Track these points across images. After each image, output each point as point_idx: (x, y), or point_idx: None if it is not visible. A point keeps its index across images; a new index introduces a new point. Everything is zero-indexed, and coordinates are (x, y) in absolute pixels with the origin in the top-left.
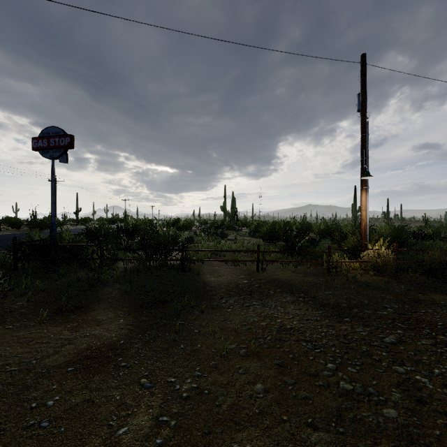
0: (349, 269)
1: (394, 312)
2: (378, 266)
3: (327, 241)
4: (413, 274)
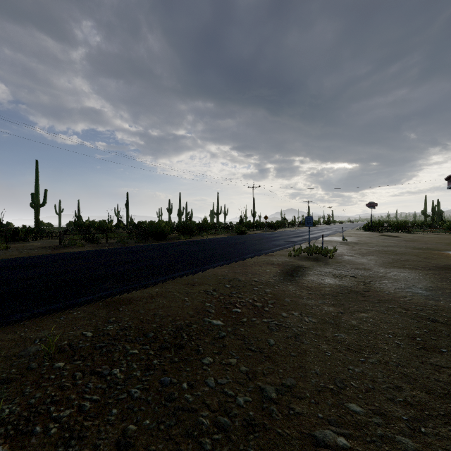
0: None
1: None
2: None
3: None
4: None
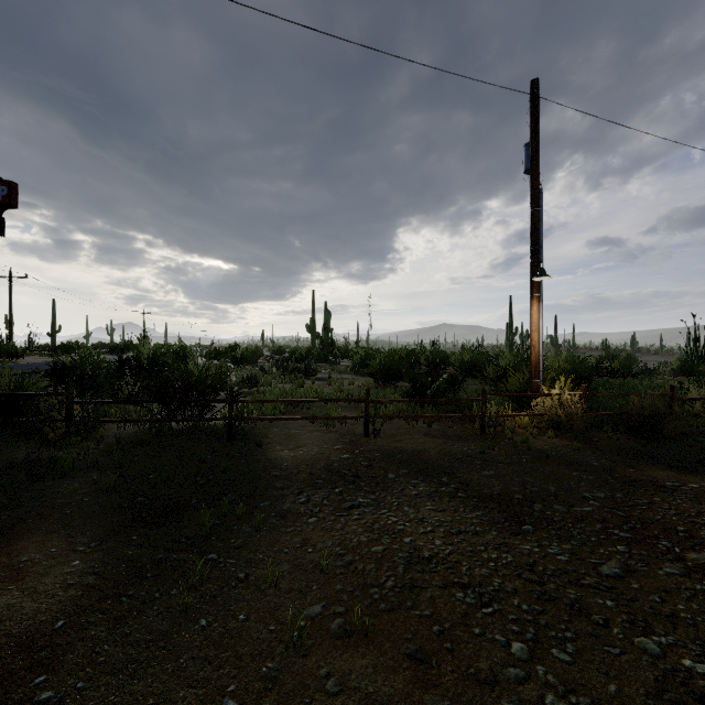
0: (514, 428)
1: (602, 507)
2: (558, 421)
3: (473, 380)
4: (612, 434)
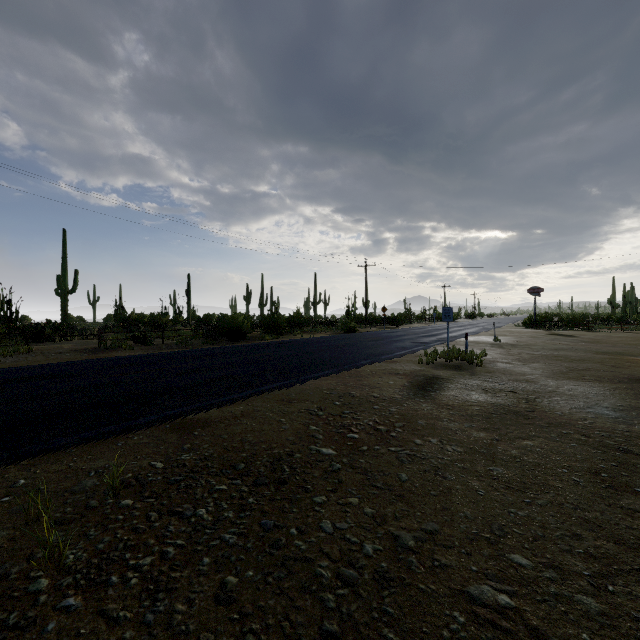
0: None
1: None
2: None
3: None
4: None
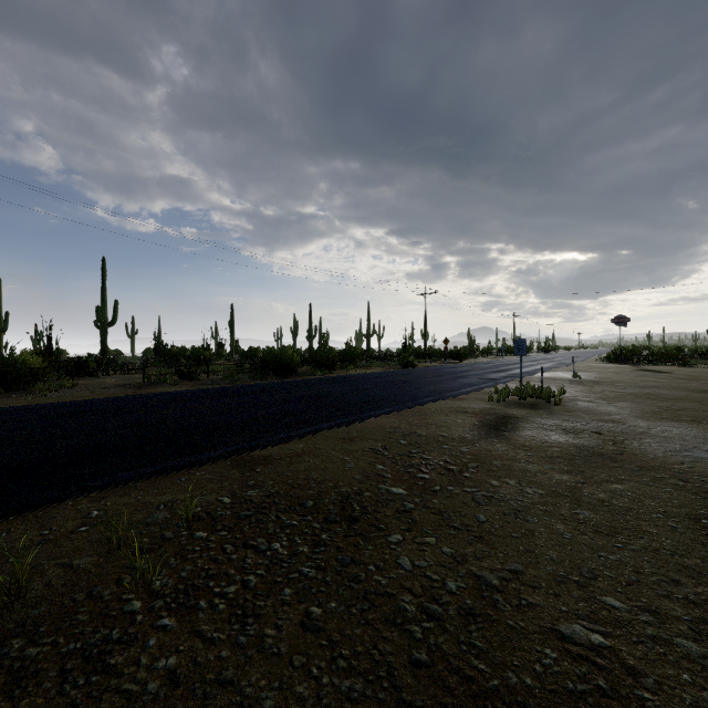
0: None
1: None
2: None
3: None
4: None
